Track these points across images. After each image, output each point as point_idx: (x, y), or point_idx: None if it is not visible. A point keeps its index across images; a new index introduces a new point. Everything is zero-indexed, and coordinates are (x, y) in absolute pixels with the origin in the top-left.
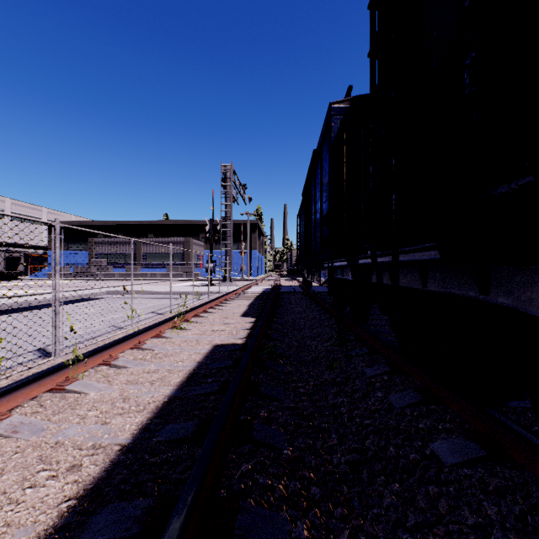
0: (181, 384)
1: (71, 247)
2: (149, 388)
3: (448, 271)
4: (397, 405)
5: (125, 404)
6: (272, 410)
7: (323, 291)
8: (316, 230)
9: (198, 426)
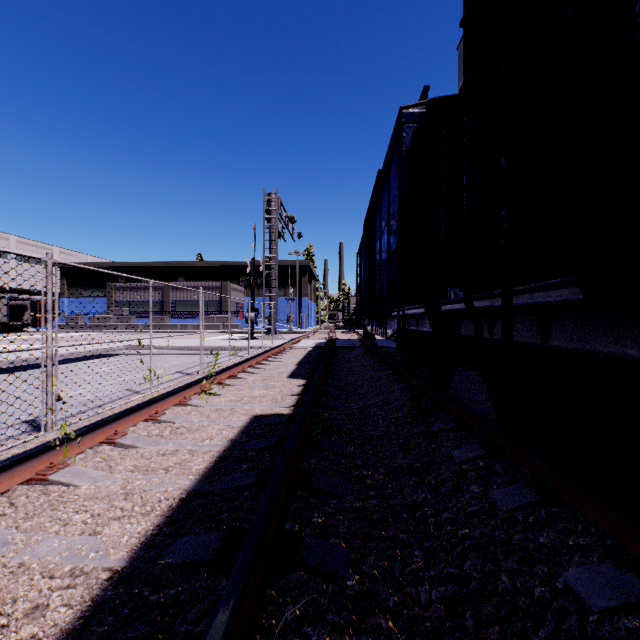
0: (206, 472)
1: (68, 289)
2: (162, 478)
3: (588, 319)
4: (503, 506)
5: (126, 503)
6: (329, 513)
7: (389, 346)
8: (381, 270)
9: (223, 542)
